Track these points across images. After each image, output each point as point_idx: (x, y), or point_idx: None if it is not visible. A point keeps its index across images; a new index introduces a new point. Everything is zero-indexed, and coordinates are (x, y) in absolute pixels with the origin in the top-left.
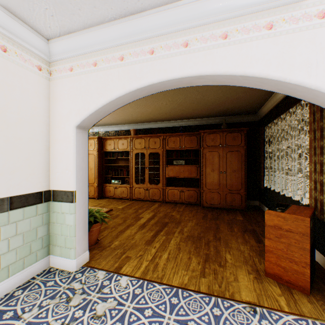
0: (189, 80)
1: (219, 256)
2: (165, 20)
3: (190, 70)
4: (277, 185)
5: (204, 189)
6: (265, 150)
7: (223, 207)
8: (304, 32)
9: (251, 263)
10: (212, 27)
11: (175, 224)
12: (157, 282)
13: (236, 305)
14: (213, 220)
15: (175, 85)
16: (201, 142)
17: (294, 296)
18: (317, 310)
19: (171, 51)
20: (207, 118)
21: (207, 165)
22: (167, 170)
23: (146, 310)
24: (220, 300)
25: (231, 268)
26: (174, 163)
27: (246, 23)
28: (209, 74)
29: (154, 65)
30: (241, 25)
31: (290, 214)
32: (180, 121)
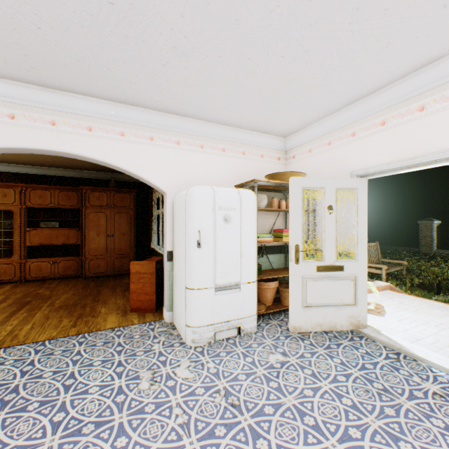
0: (58, 153)
1: (94, 311)
2: (30, 95)
3: (58, 147)
4: (162, 245)
5: (88, 256)
6: (156, 213)
7: (112, 275)
8: (143, 145)
9: (123, 308)
10: (79, 118)
11: (44, 300)
12: (19, 344)
13: (101, 332)
14: (97, 287)
15: (43, 152)
16: (84, 201)
17: (146, 316)
18: (156, 317)
19: (37, 124)
20: (94, 171)
21: (92, 228)
22: (30, 235)
23: (7, 361)
24: (88, 334)
25: (104, 315)
26: (43, 226)
27: (107, 125)
28: (77, 155)
29: (15, 131)
30: (103, 126)
31: (146, 261)
32: (53, 169)
